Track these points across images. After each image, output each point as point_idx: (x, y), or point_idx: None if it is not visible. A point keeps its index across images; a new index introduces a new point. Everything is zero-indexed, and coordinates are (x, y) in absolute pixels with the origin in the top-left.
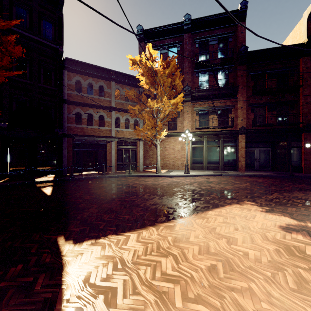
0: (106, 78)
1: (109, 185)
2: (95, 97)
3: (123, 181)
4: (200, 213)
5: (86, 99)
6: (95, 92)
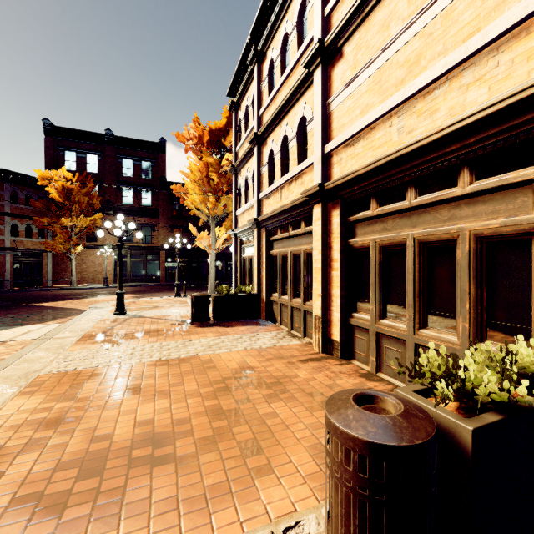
0: None
1: (21, 295)
2: None
3: (34, 293)
4: (97, 297)
5: None
6: None
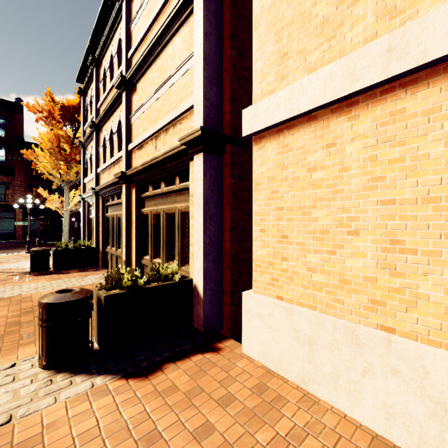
0: None
1: None
2: None
3: None
4: None
5: None
6: None
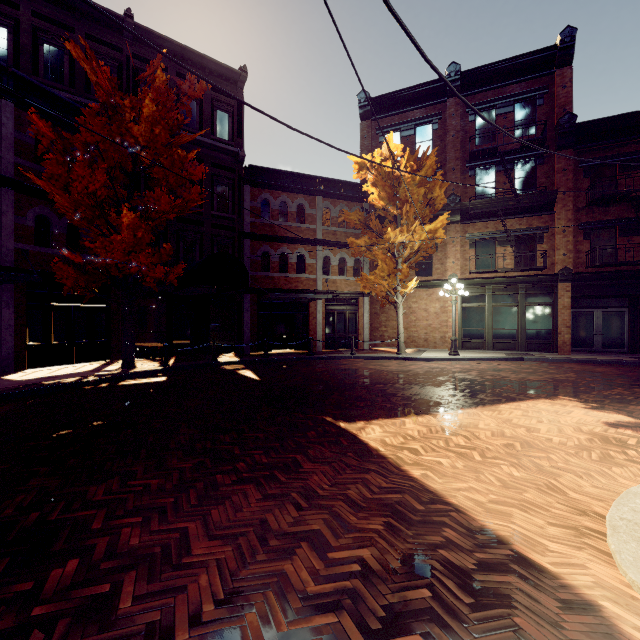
0: (308, 192)
1: (330, 370)
2: (292, 225)
3: (348, 365)
4: (488, 405)
5: (277, 229)
6: (292, 216)
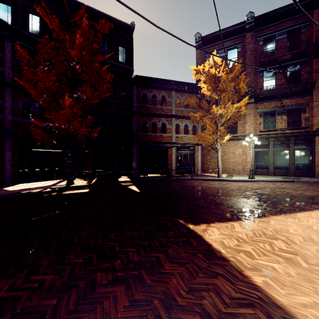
0: (167, 89)
1: (180, 186)
2: (159, 107)
3: (190, 183)
4: (288, 214)
5: (151, 109)
6: (158, 102)
